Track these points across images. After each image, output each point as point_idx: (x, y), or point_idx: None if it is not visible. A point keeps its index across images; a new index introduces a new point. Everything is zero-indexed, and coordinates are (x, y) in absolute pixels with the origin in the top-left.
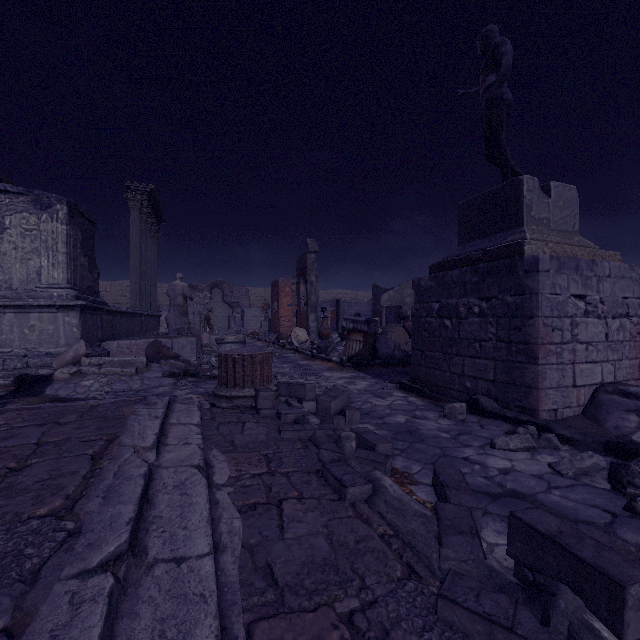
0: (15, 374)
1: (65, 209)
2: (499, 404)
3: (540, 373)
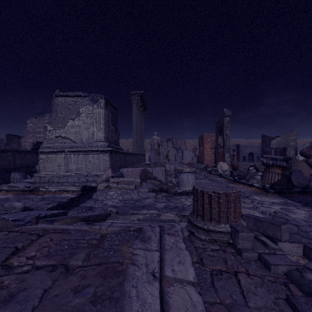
0: (82, 185)
1: (103, 101)
2: None
3: None
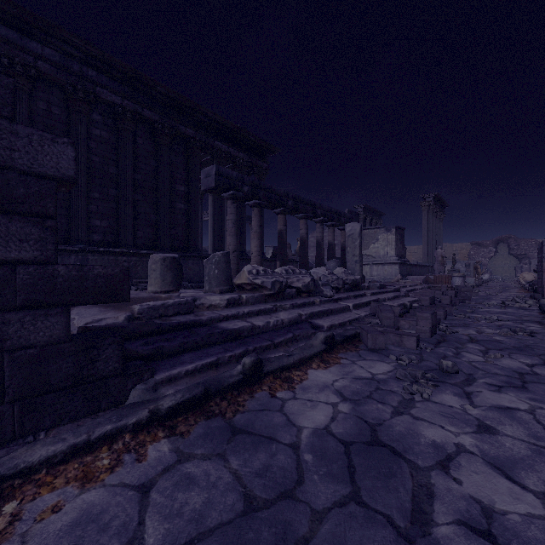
0: None
1: (394, 230)
2: (541, 296)
3: (544, 282)
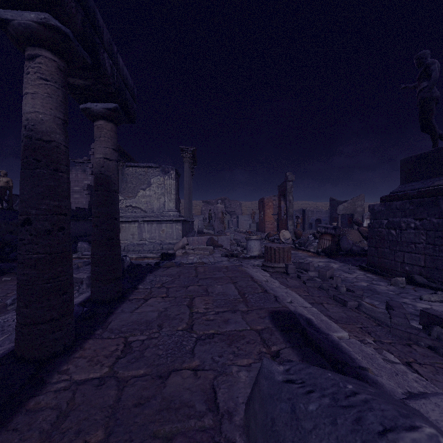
0: (159, 252)
1: (174, 173)
2: (427, 280)
3: None
